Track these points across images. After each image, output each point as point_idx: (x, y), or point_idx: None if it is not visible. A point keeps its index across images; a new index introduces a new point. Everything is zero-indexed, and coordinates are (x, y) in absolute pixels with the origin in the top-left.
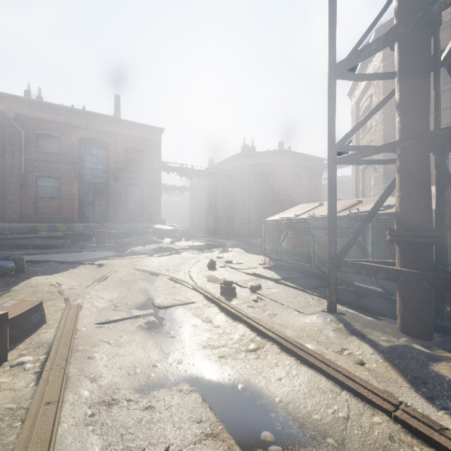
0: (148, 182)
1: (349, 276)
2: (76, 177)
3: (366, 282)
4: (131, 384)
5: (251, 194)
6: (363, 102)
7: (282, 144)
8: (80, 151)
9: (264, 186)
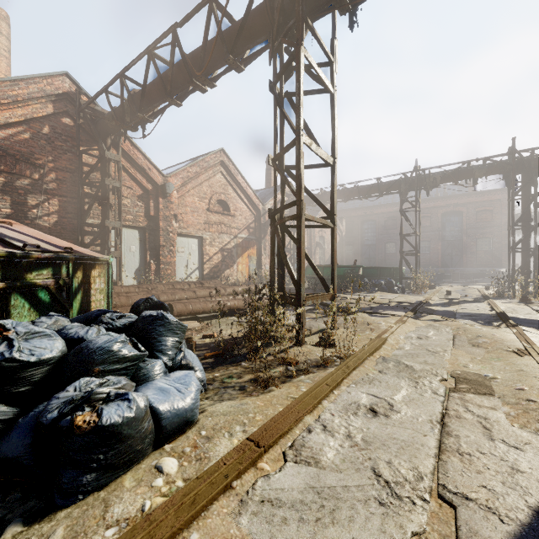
0: (496, 234)
1: None
2: (439, 239)
3: None
4: None
5: None
6: None
7: None
8: (442, 221)
9: None
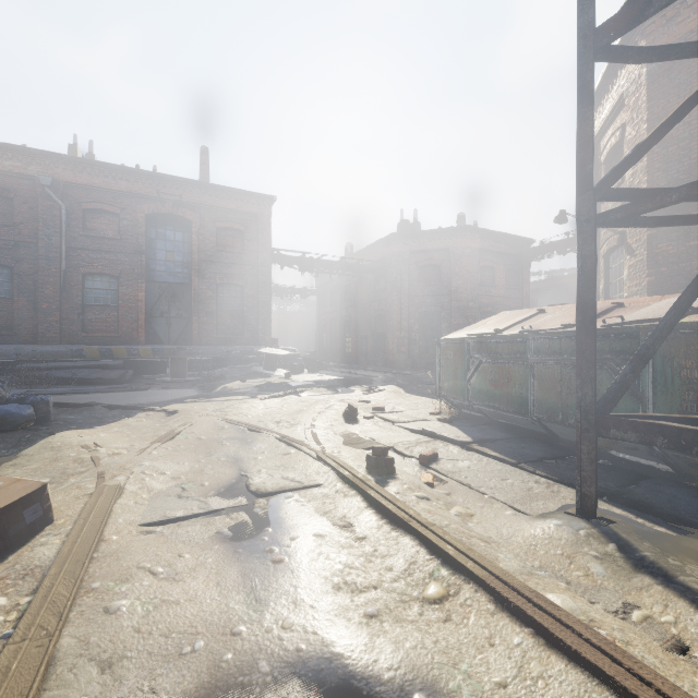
0: (251, 280)
1: (603, 440)
2: (142, 274)
3: (636, 453)
4: (182, 680)
5: (414, 299)
6: (608, 139)
7: (463, 217)
8: (149, 234)
9: (434, 285)
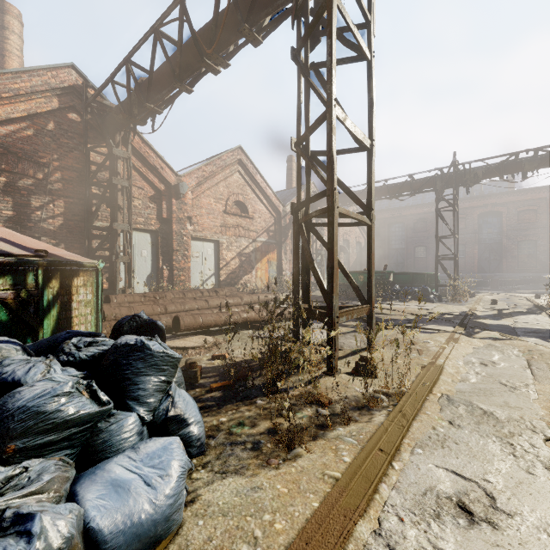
0: (542, 236)
1: None
2: (475, 242)
3: None
4: None
5: None
6: None
7: None
8: (478, 222)
9: None
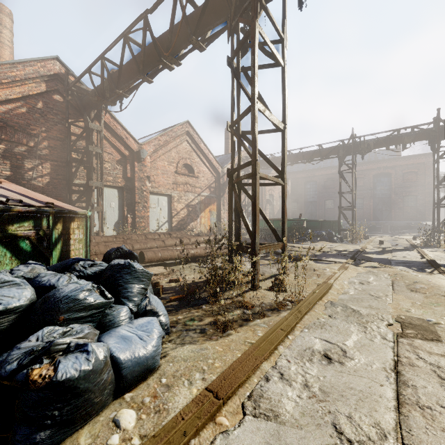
0: (421, 192)
1: None
2: (371, 196)
3: None
4: None
5: None
6: None
7: None
8: (373, 181)
9: None
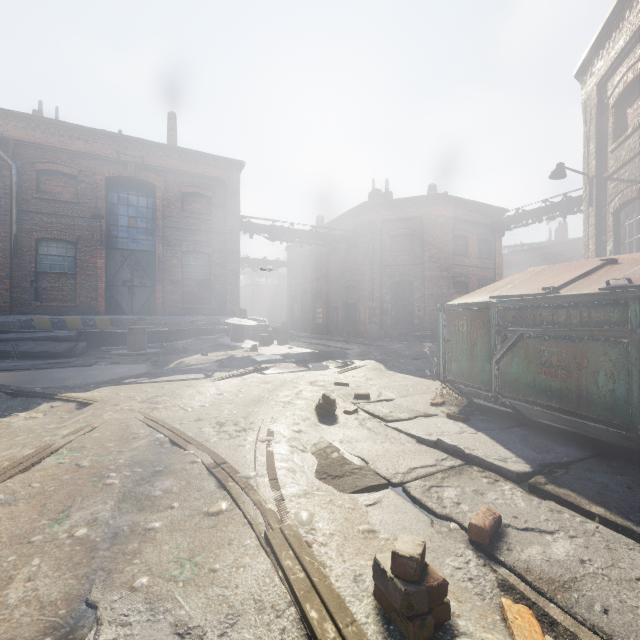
0: (218, 248)
1: None
2: (102, 240)
3: None
4: None
5: (386, 269)
6: (622, 75)
7: (434, 188)
8: (110, 198)
9: (407, 255)
